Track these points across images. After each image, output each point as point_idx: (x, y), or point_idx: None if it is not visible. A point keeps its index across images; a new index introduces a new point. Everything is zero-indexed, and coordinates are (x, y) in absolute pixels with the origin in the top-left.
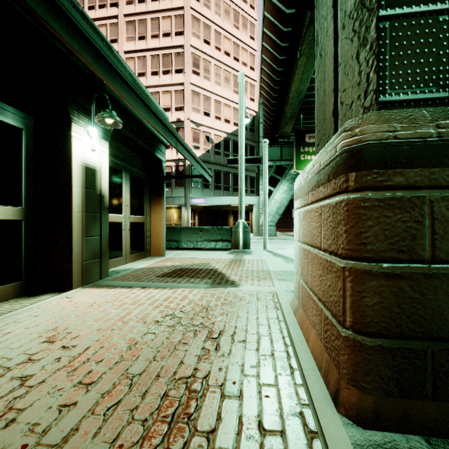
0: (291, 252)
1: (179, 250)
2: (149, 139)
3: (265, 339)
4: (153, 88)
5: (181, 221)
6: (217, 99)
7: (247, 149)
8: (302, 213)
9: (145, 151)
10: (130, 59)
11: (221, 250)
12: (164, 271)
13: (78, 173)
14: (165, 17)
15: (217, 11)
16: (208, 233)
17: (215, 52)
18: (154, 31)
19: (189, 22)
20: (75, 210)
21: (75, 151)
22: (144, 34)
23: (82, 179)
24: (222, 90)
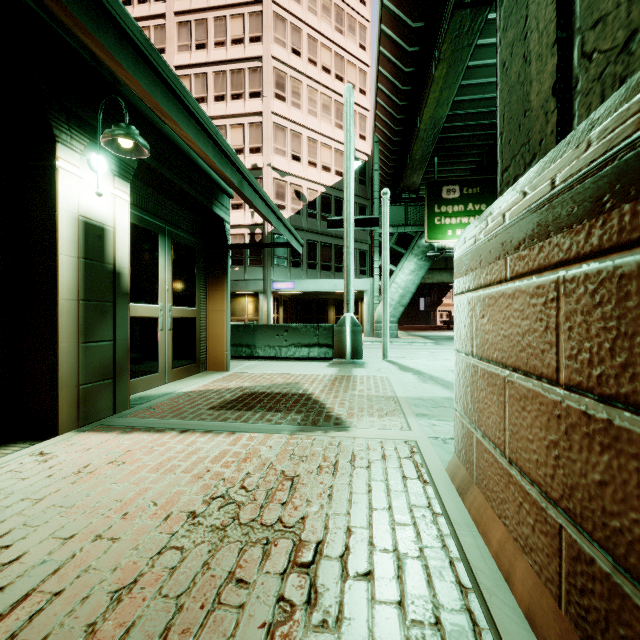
0: (426, 364)
1: (253, 361)
2: (203, 185)
3: (414, 570)
4: (218, 120)
5: (258, 315)
6: (311, 137)
7: (355, 209)
8: (480, 300)
9: (196, 203)
10: (183, 78)
11: (317, 359)
12: (224, 397)
13: (71, 233)
14: (234, 16)
15: (311, 7)
16: (297, 335)
17: (309, 68)
18: (219, 37)
19: (270, 23)
20: (63, 297)
21: (63, 193)
22: (205, 41)
23: (78, 243)
24: (319, 122)
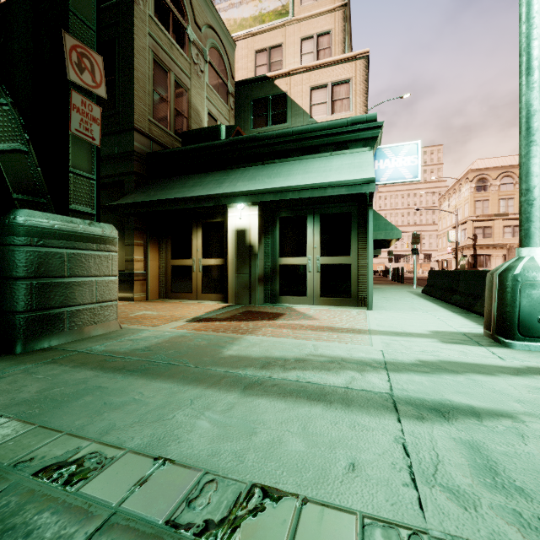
0: None
1: (451, 313)
2: None
3: None
4: None
5: None
6: None
7: None
8: None
9: None
10: None
11: None
12: (272, 311)
13: (232, 236)
14: None
15: None
16: None
17: None
18: None
19: None
20: (230, 258)
21: (230, 224)
22: None
23: (235, 239)
24: None
